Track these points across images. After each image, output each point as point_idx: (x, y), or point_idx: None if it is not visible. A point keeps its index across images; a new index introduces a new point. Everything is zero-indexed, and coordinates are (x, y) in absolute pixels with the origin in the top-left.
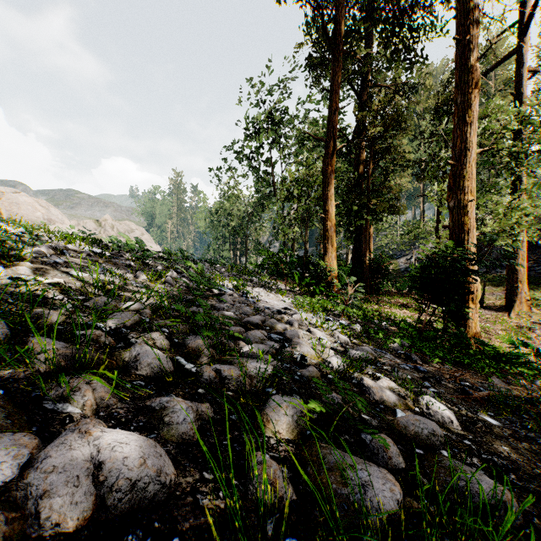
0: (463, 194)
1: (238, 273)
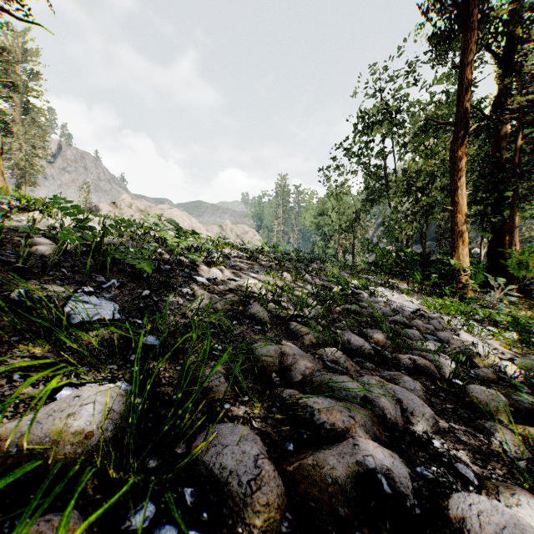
0: None
1: (351, 271)
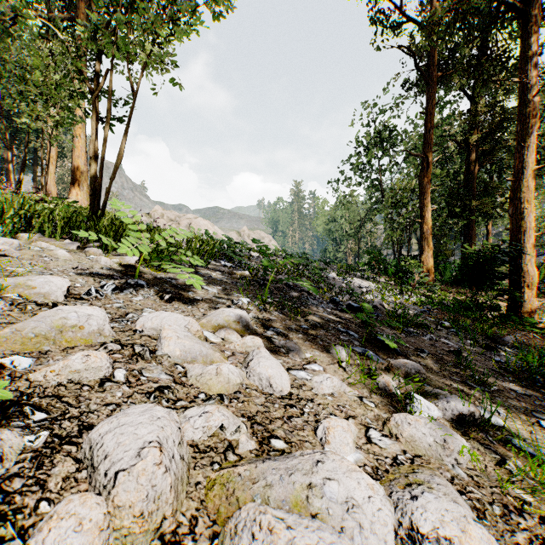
0: (519, 204)
1: (346, 270)
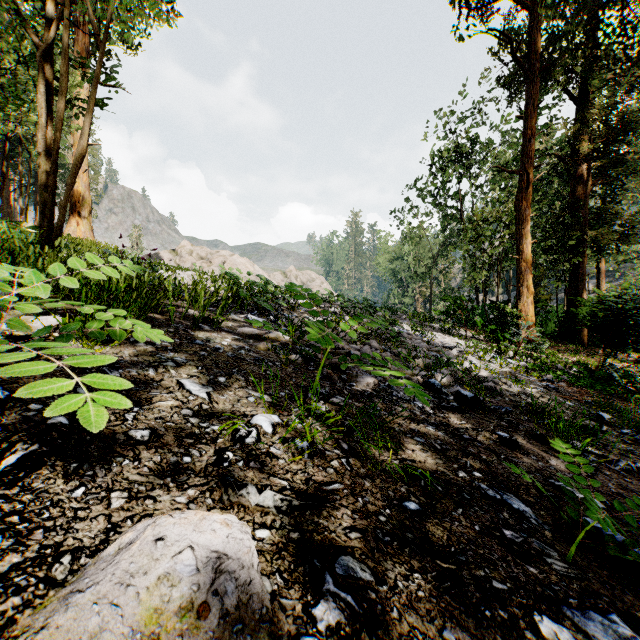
0: None
1: (419, 320)
